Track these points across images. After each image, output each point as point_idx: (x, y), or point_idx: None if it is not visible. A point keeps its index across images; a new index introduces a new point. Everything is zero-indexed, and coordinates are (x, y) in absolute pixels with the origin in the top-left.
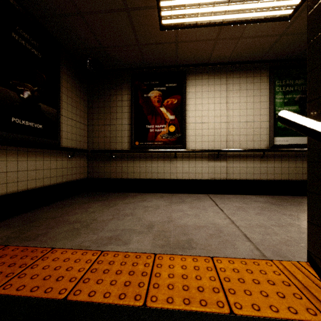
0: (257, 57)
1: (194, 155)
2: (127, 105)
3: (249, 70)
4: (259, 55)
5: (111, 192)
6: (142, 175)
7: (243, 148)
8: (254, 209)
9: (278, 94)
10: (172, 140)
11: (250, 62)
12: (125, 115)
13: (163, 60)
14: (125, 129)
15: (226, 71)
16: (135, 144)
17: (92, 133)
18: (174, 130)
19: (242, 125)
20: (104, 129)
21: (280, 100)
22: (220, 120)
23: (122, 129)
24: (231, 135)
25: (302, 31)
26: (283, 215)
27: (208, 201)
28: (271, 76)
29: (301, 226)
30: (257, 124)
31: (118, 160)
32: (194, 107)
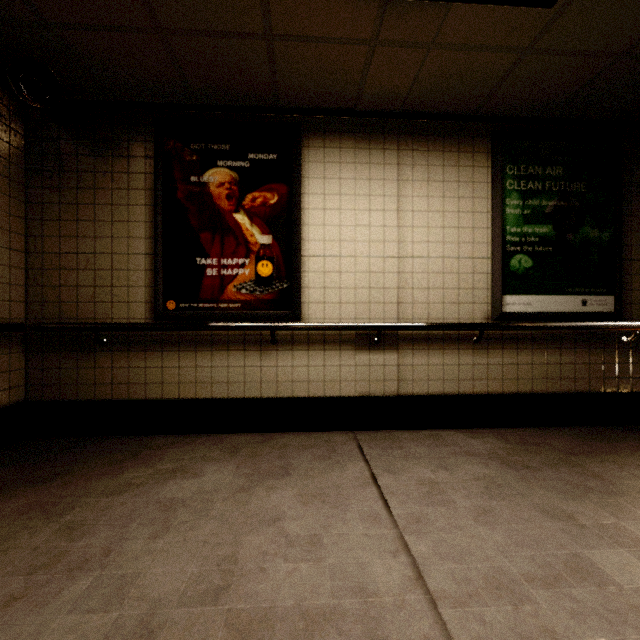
0: (467, 105)
1: (322, 336)
2: (143, 202)
3: (448, 137)
4: (472, 102)
5: (99, 436)
6: (187, 389)
7: (435, 319)
8: (468, 492)
9: (511, 196)
10: (266, 297)
11: (450, 117)
12: (137, 229)
13: (239, 89)
14: (139, 267)
15: (397, 134)
16: (165, 306)
17: (41, 274)
18: (270, 273)
19: (434, 264)
20: (76, 264)
21: (516, 209)
22: (384, 252)
23: (130, 265)
24: (409, 288)
25: (573, 47)
26: (542, 518)
27: (354, 464)
28: (496, 155)
29: (604, 577)
30: (467, 264)
31: (119, 349)
32: (321, 215)
